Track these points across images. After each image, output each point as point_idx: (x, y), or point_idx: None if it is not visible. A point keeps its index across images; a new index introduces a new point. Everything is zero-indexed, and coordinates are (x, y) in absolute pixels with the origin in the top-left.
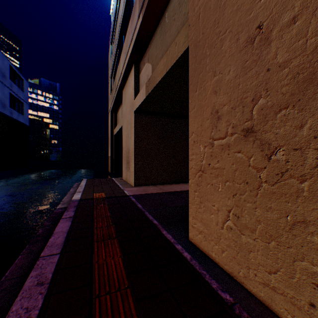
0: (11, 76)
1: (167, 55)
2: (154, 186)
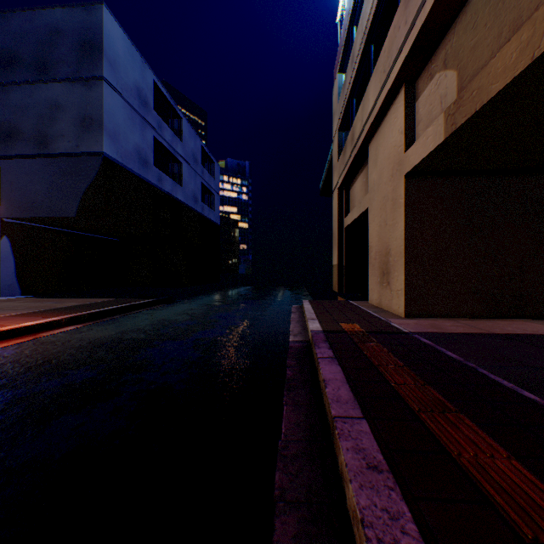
0: (201, 160)
1: (533, 22)
2: (449, 320)
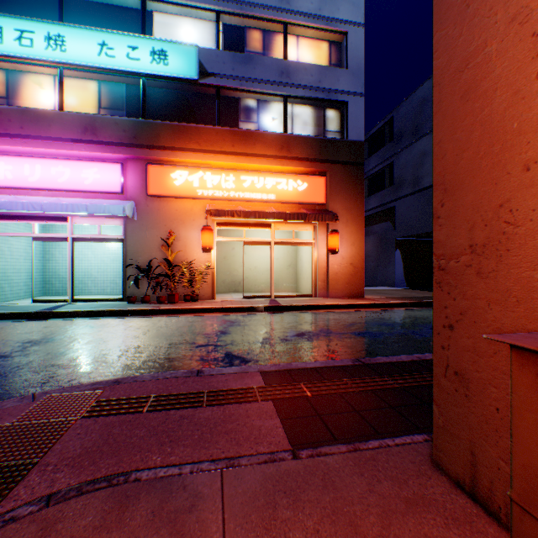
0: None
1: None
2: None
